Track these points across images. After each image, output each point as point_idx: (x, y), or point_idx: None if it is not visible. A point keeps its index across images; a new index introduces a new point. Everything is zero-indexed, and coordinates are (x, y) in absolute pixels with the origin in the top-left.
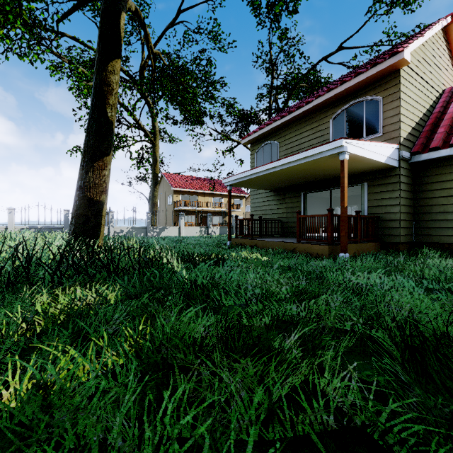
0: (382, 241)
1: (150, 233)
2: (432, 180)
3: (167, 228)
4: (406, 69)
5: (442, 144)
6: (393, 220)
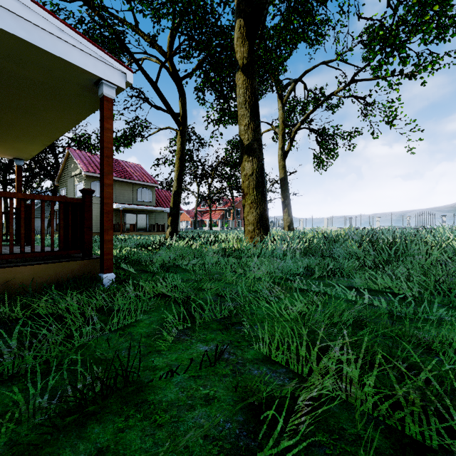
0: None
1: None
2: None
3: None
4: None
5: None
6: None
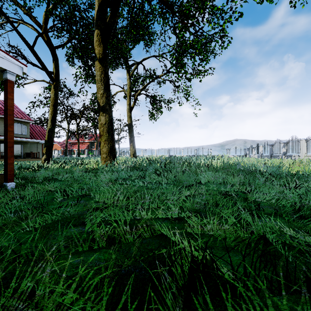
0: None
1: None
2: None
3: None
4: None
5: None
6: None
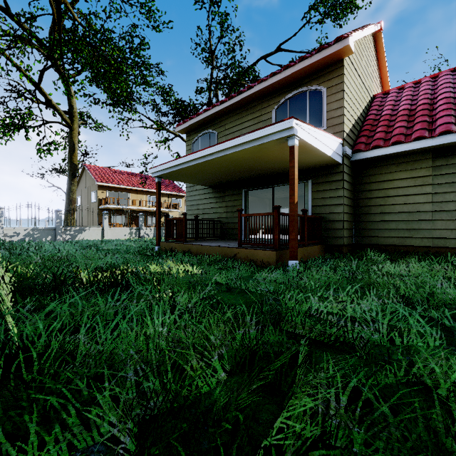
0: (326, 243)
1: (61, 237)
2: (371, 180)
3: (85, 230)
4: (348, 62)
5: (381, 143)
6: (337, 221)
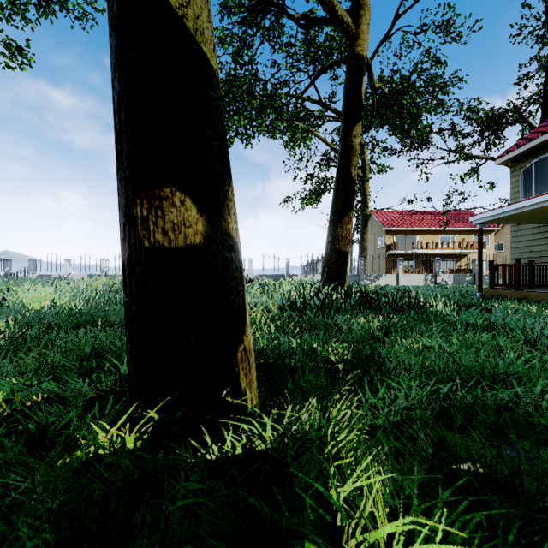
0: None
1: (363, 282)
2: None
3: (382, 276)
4: None
5: None
6: None
